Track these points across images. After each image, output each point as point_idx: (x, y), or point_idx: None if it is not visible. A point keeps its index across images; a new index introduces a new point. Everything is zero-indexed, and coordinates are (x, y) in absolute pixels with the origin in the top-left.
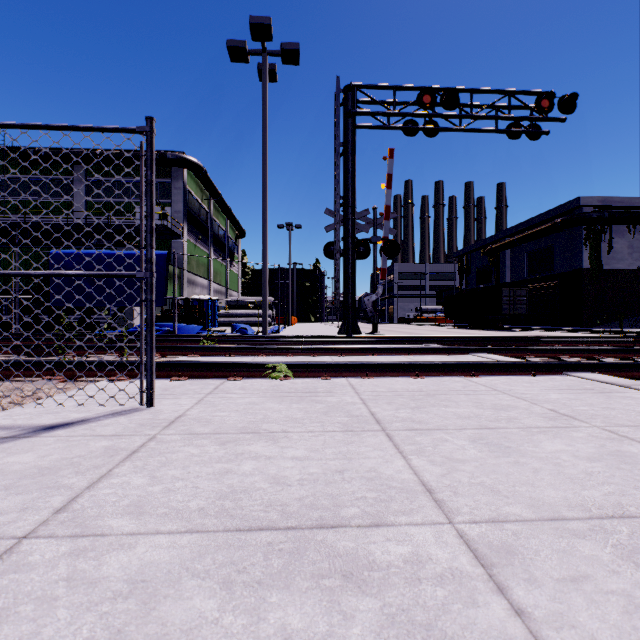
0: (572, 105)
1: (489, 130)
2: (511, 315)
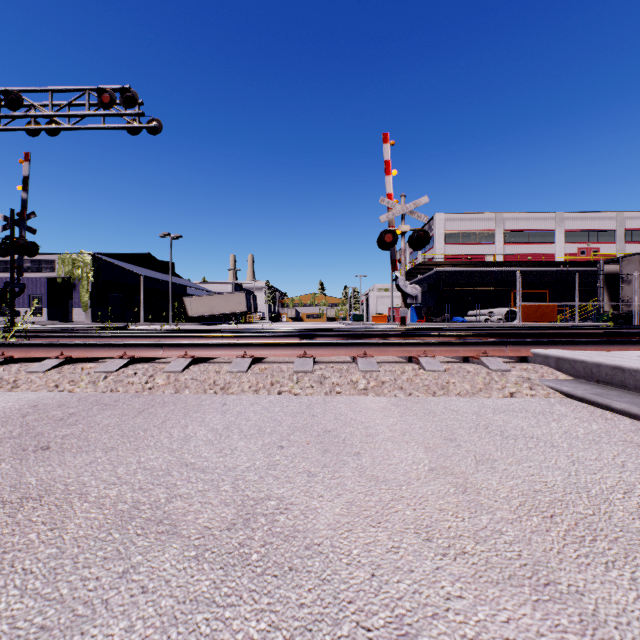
0: None
1: None
2: None
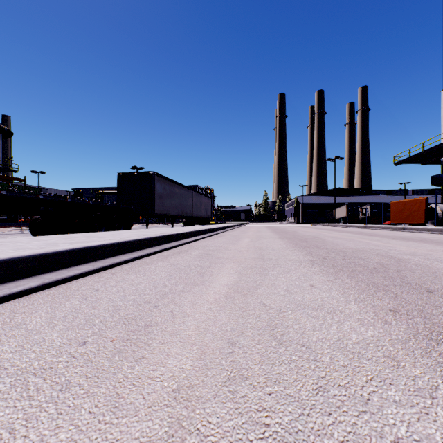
0: None
1: None
2: None
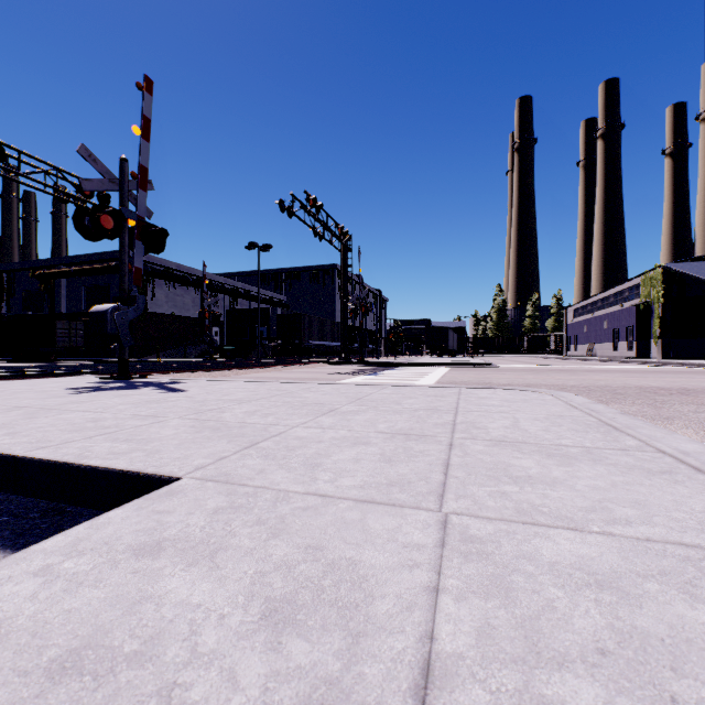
0: (108, 201)
1: (39, 189)
2: (67, 348)
